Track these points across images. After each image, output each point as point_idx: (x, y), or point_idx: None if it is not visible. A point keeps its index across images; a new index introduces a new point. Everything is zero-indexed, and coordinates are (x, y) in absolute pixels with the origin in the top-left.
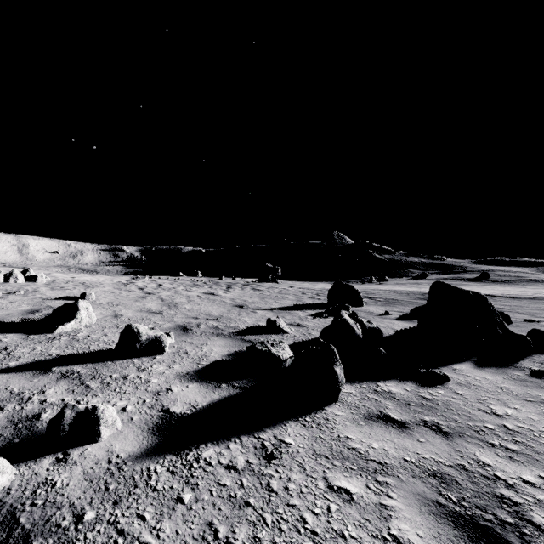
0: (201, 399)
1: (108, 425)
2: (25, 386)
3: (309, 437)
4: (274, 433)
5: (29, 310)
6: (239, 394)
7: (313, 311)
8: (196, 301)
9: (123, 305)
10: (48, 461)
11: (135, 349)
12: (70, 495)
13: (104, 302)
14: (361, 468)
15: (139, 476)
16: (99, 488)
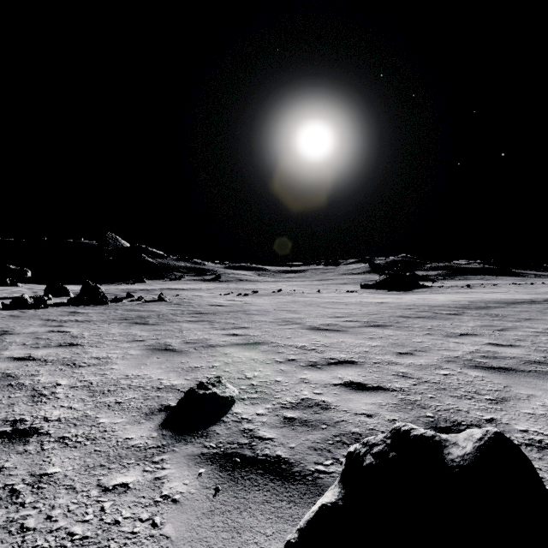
0: None
1: None
2: None
3: None
4: None
5: None
6: None
7: None
8: None
9: None
10: None
11: None
12: None
13: None
14: None
15: None
16: None
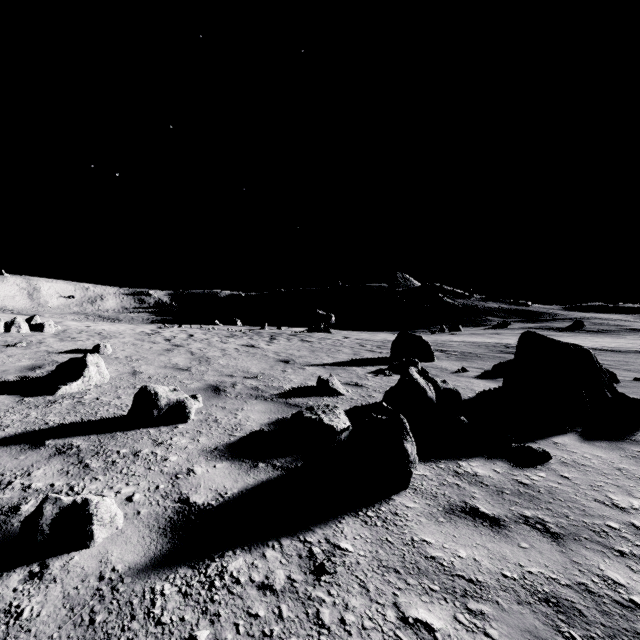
0: (232, 484)
1: (104, 523)
2: (7, 465)
3: (373, 540)
4: (326, 535)
5: (29, 366)
6: (280, 478)
7: (373, 367)
8: (233, 355)
9: (144, 360)
10: (18, 577)
11: (152, 417)
12: (40, 632)
13: (122, 356)
14: (445, 589)
15: (139, 601)
16: (82, 620)
